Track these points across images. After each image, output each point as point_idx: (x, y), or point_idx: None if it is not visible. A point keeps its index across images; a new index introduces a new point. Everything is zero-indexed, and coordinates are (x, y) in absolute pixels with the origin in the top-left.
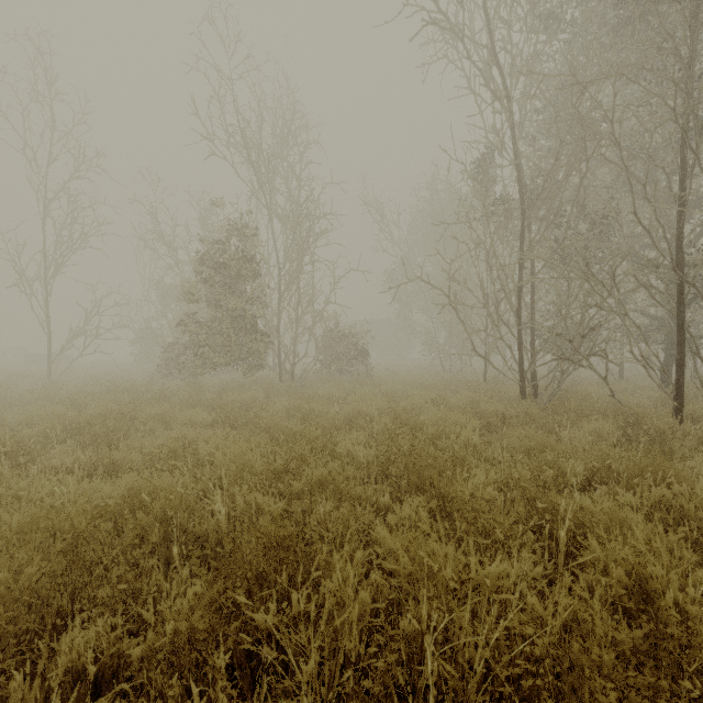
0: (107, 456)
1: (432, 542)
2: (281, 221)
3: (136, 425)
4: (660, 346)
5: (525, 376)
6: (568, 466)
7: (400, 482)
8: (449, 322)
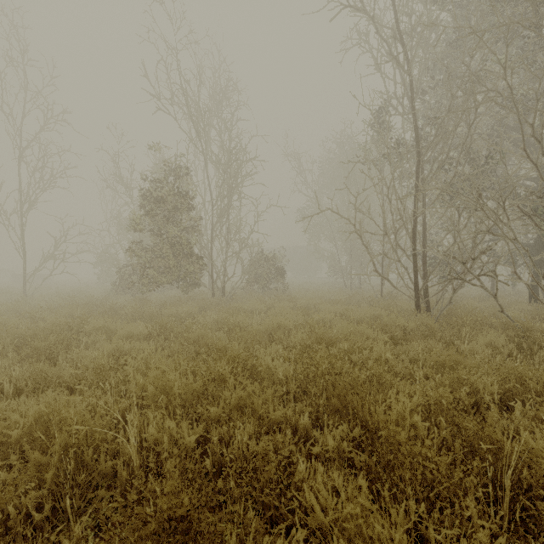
0: (38, 372)
1: (376, 525)
2: (214, 165)
3: (81, 337)
4: (523, 268)
5: (420, 293)
6: (480, 383)
7: (318, 400)
8: (350, 248)
